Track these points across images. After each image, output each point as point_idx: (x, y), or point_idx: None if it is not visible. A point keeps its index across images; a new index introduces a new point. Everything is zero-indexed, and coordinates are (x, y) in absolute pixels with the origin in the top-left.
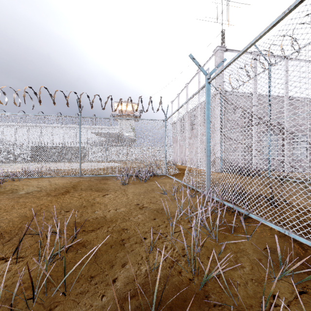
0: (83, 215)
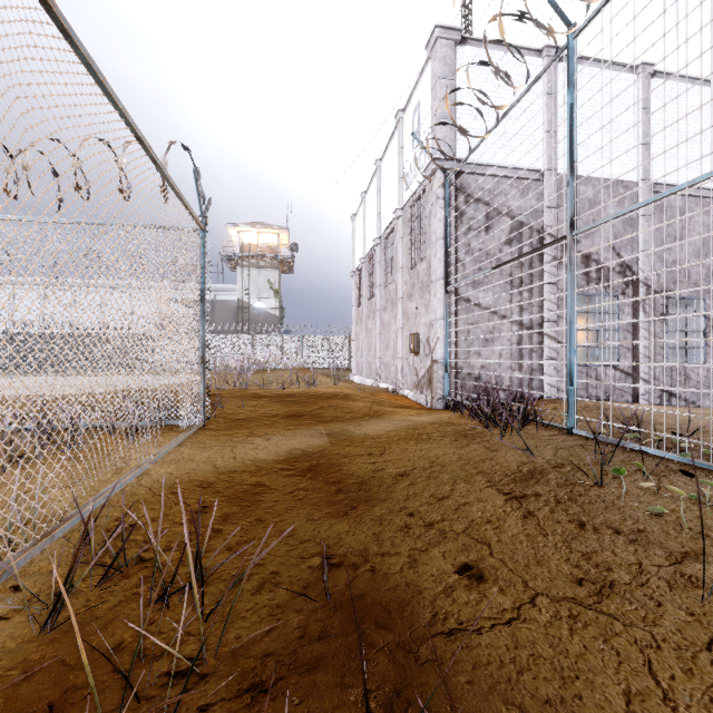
0: None
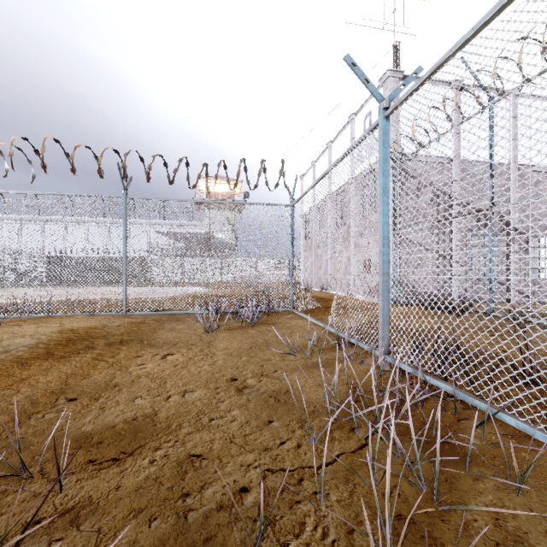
0: (105, 409)
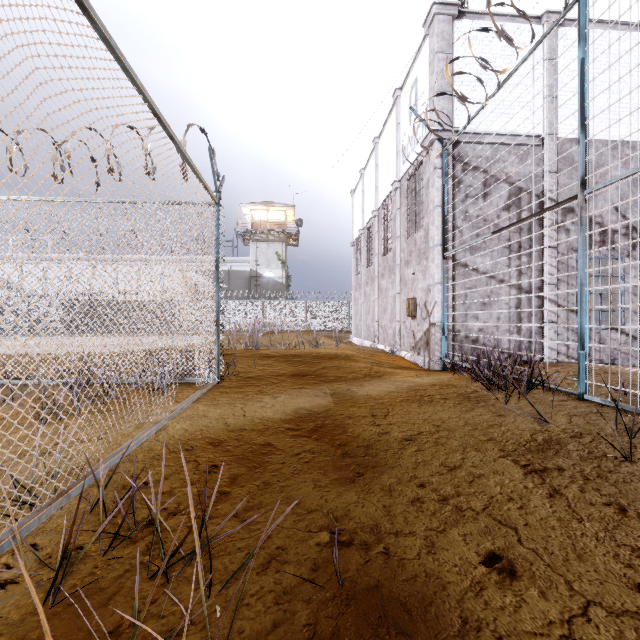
0: None
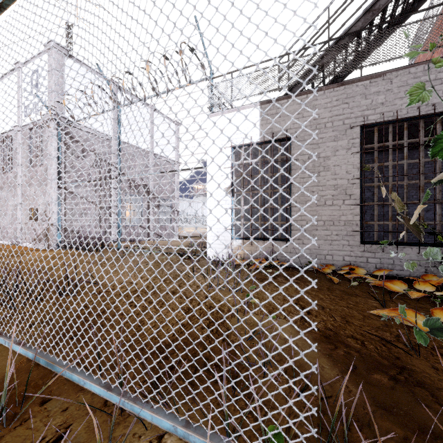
0: None
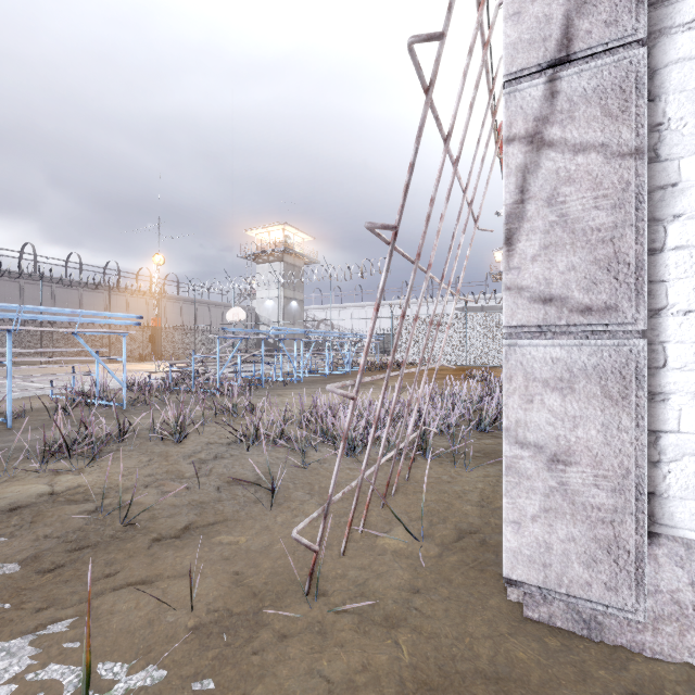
0: None
